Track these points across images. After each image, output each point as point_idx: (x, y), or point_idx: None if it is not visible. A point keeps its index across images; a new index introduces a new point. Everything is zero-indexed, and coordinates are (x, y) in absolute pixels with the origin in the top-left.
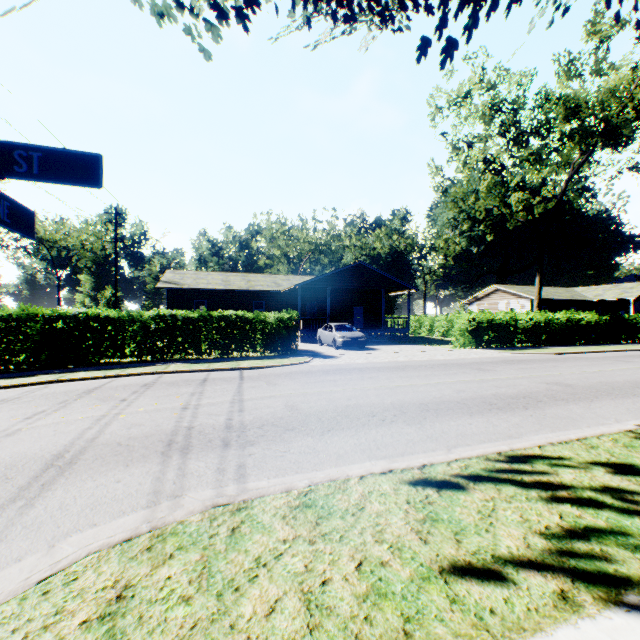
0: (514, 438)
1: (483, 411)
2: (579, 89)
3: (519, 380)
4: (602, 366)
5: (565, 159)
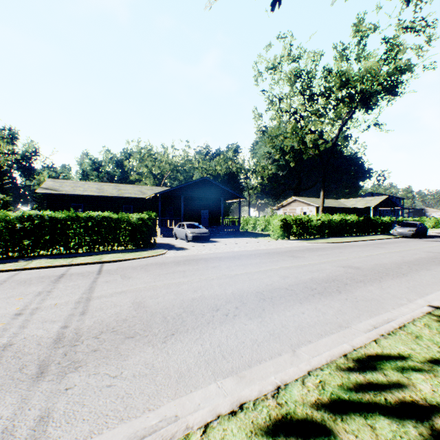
0: (345, 328)
1: (309, 297)
2: (349, 68)
3: (323, 265)
4: (369, 251)
5: (338, 115)
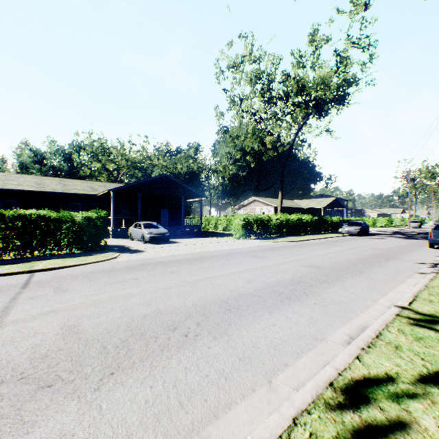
0: (321, 341)
1: (278, 304)
2: (305, 74)
3: (287, 265)
4: (325, 249)
5: (295, 120)
